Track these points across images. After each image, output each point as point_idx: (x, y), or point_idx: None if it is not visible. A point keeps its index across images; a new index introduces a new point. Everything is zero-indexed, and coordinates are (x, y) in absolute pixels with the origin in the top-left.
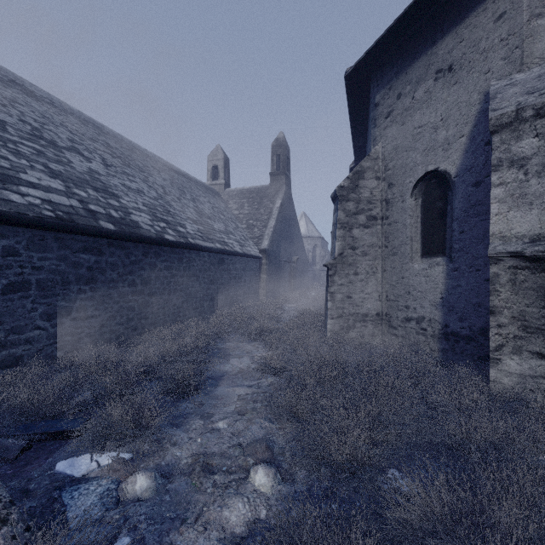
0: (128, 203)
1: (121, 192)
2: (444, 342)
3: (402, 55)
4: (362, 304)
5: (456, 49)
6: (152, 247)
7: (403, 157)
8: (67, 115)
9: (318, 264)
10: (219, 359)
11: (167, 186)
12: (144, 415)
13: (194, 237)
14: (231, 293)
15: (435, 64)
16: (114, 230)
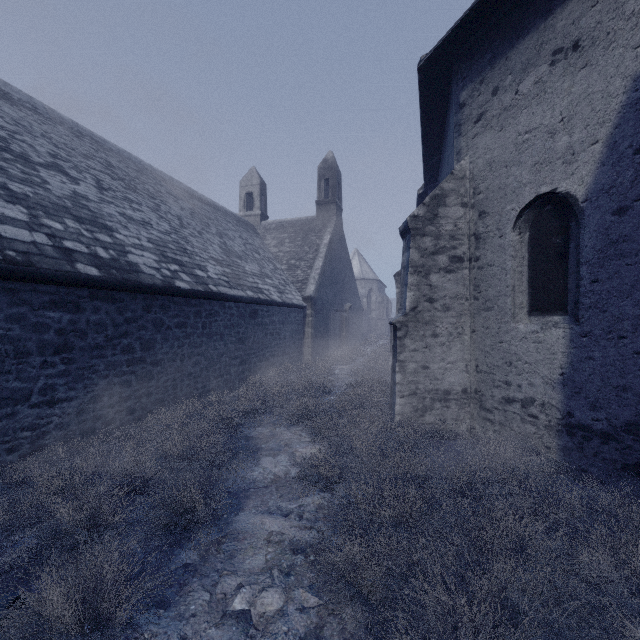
0: (125, 239)
1: (117, 224)
2: (567, 438)
3: (500, 34)
4: (443, 377)
5: (585, 17)
6: (157, 298)
7: (501, 176)
8: (55, 125)
9: (373, 312)
10: (244, 461)
11: (185, 216)
12: (105, 599)
13: (217, 283)
14: (266, 353)
15: (551, 41)
16: (98, 276)
